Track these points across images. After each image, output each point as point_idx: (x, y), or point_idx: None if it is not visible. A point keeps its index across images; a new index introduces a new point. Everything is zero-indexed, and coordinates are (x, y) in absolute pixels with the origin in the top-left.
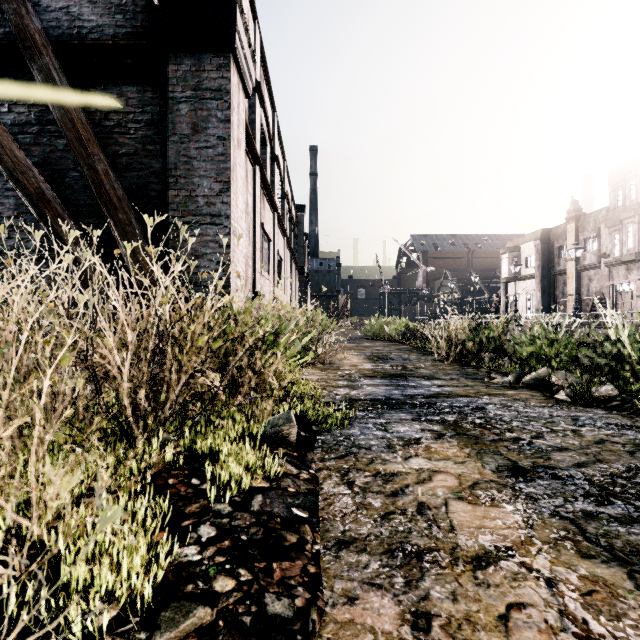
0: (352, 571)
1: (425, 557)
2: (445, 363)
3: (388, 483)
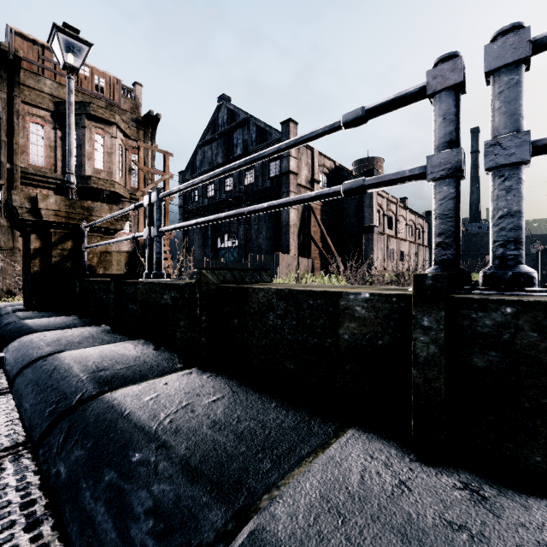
0: None
1: None
2: None
3: None
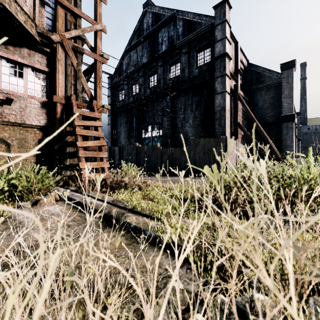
0: None
1: None
2: None
3: None
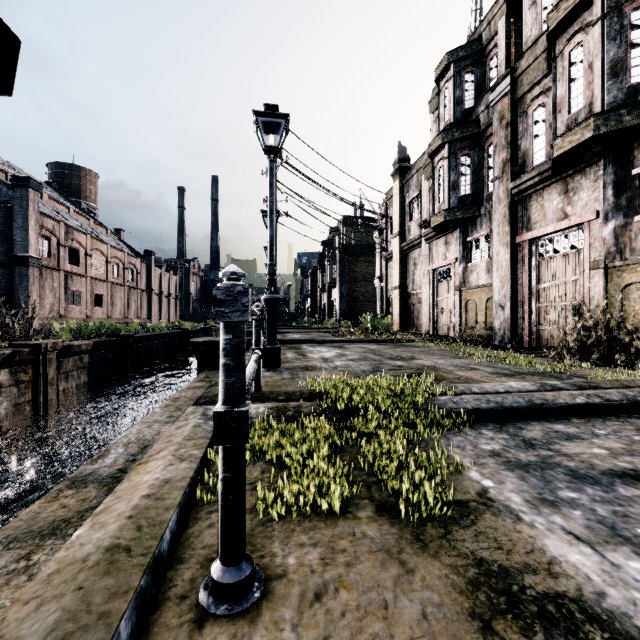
0: None
1: None
2: None
3: None
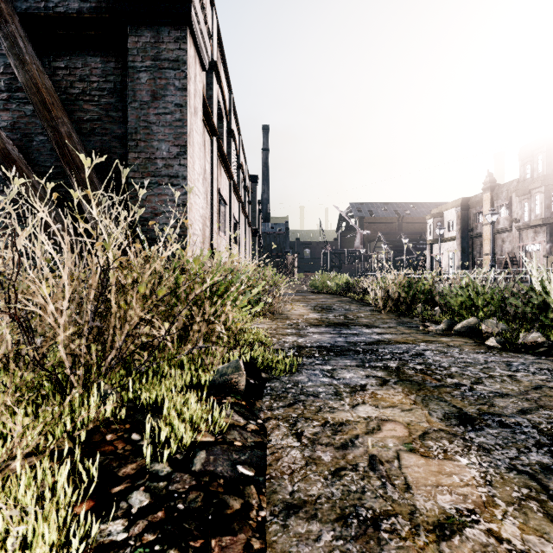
0: (302, 545)
1: (382, 525)
2: (382, 313)
3: (337, 434)
